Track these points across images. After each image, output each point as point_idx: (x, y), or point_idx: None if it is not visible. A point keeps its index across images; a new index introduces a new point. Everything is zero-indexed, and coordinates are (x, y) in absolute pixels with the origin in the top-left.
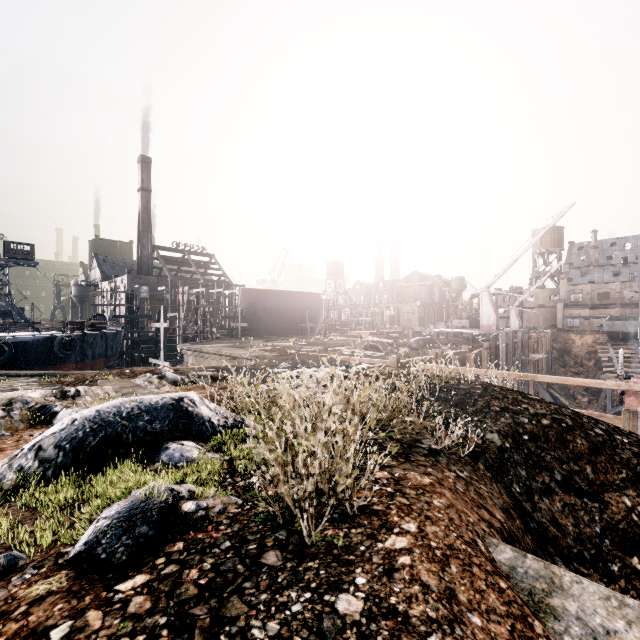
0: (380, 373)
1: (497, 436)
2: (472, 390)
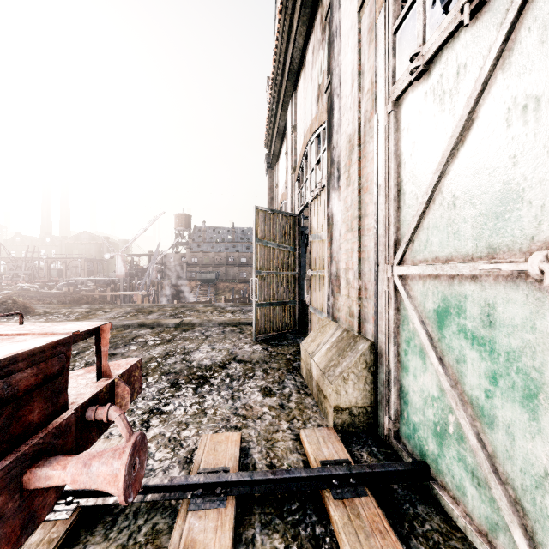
0: (17, 292)
1: (56, 301)
2: (58, 293)
